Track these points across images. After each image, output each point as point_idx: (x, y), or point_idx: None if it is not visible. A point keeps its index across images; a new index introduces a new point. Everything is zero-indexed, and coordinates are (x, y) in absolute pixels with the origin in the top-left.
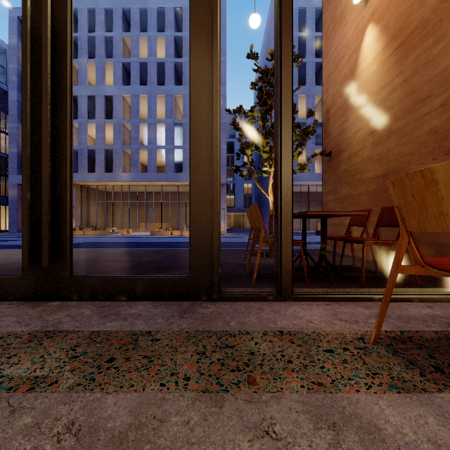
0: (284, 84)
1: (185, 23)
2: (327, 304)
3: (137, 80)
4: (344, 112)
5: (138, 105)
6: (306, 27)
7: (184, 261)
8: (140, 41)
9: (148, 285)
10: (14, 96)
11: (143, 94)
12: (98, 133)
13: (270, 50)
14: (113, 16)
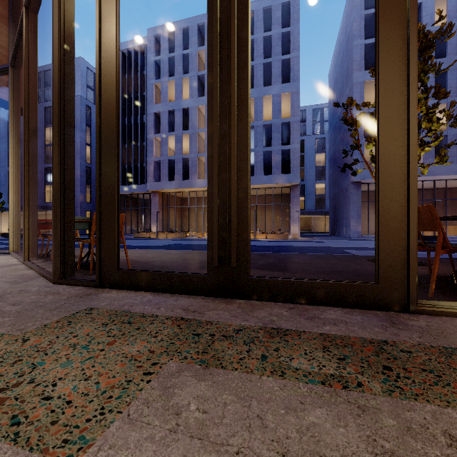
0: None
1: (256, 25)
2: None
3: None
4: None
5: None
6: None
7: (306, 266)
8: None
9: (329, 290)
10: None
11: None
12: (177, 144)
13: None
14: (189, 34)
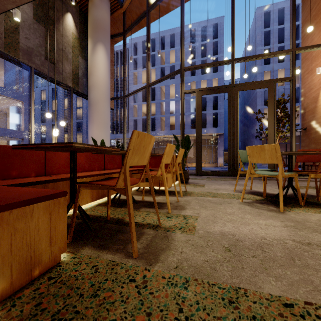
0: (293, 128)
1: (197, 37)
2: (305, 178)
3: None
4: (313, 113)
5: (169, 90)
6: (284, 21)
7: None
8: (170, 53)
9: None
10: None
11: (172, 84)
12: None
13: (279, 98)
14: (155, 42)
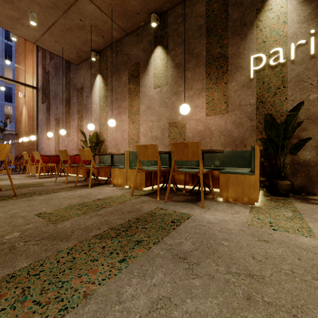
0: None
1: None
2: None
3: None
4: (20, 123)
5: None
6: None
7: None
8: None
9: None
10: None
11: None
12: None
13: None
14: None
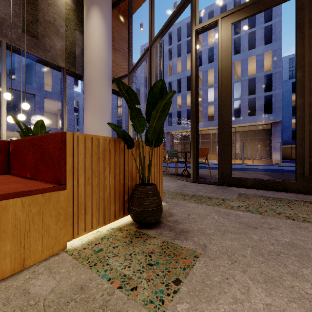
0: None
1: None
2: None
3: (206, 60)
4: None
5: (207, 76)
6: None
7: None
8: (208, 34)
9: None
10: (142, 90)
11: (210, 69)
12: (183, 100)
13: None
14: None
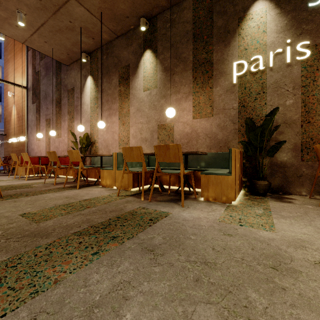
0: None
1: None
2: None
3: None
4: (9, 123)
5: None
6: None
7: None
8: None
9: None
10: None
11: None
12: None
13: None
14: None
